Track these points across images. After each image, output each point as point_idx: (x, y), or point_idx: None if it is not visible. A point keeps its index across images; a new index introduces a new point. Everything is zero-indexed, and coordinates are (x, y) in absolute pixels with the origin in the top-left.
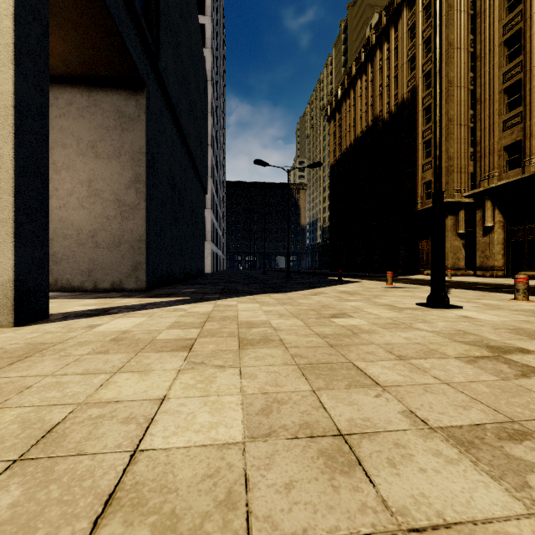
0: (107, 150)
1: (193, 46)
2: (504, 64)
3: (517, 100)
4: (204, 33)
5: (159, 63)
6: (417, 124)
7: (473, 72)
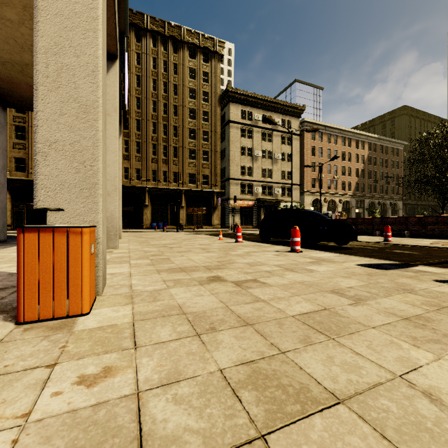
0: None
1: None
2: (14, 111)
3: (21, 136)
4: None
5: None
6: None
7: None
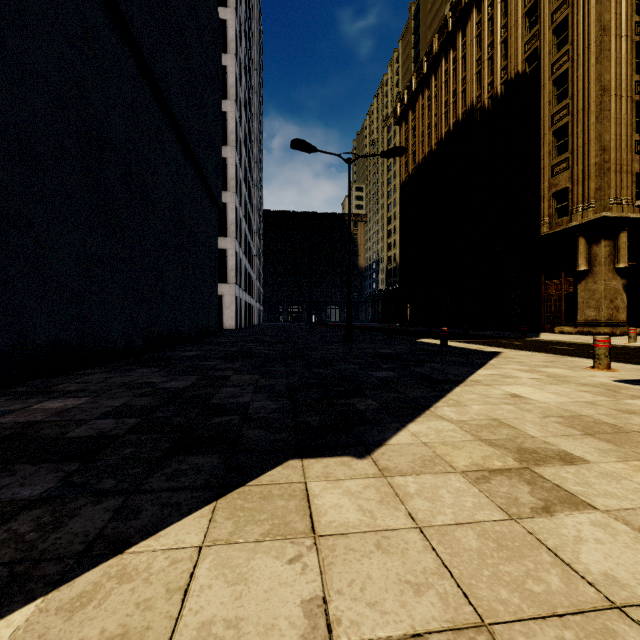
0: None
1: None
2: None
3: None
4: None
5: None
6: (542, 104)
7: (638, 15)
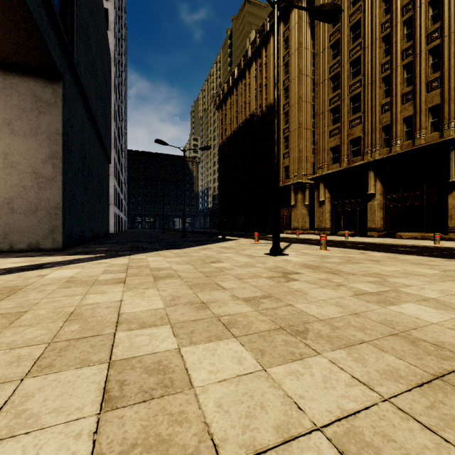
0: (23, 128)
1: (100, 36)
2: (330, 93)
3: (337, 118)
4: (107, 17)
5: (73, 59)
6: (280, 123)
7: (314, 93)
